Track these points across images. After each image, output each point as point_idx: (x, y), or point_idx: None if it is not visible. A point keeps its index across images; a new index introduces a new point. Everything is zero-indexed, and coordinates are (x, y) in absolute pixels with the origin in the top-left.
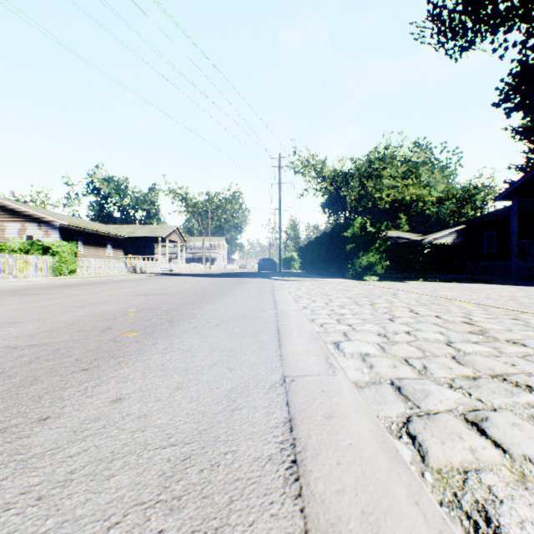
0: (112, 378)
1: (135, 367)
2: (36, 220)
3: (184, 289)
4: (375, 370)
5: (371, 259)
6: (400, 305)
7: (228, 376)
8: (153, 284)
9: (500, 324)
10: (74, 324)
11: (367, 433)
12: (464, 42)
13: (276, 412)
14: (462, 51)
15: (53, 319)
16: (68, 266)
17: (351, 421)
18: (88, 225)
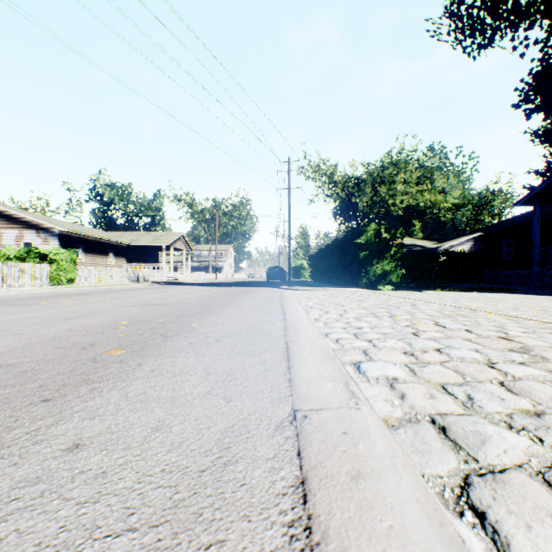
0: (76, 413)
1: (109, 397)
2: (34, 227)
3: (187, 299)
4: (409, 401)
5: (386, 267)
6: (422, 317)
7: (223, 410)
8: (155, 293)
9: (542, 340)
10: (54, 339)
11: (413, 506)
12: (482, 39)
13: (284, 468)
14: (481, 49)
15: (33, 334)
16: (67, 275)
17: (388, 485)
18: (89, 232)
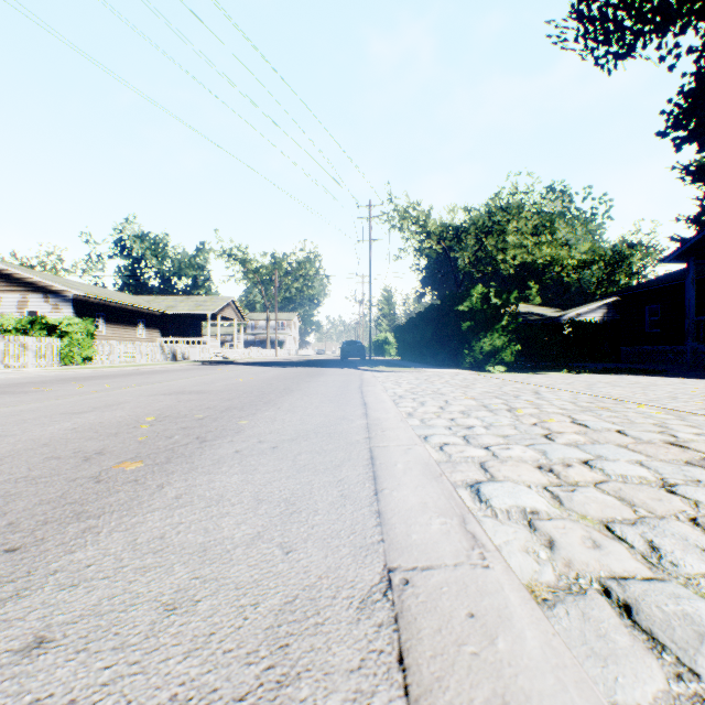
0: (51, 574)
1: (108, 543)
2: (41, 290)
3: (236, 384)
4: (562, 553)
5: (496, 341)
6: (553, 412)
7: (279, 569)
8: (195, 376)
9: None
10: (48, 444)
11: None
12: (620, 47)
13: (378, 693)
14: (618, 59)
15: (20, 436)
16: (82, 352)
17: None
18: (113, 297)
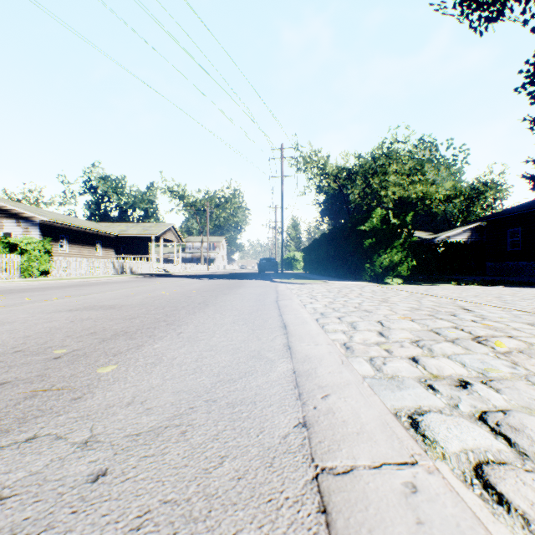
0: None
1: None
2: (14, 216)
3: (156, 297)
4: None
5: (395, 257)
6: None
7: None
8: (125, 288)
9: None
10: None
11: None
12: (491, 12)
13: None
14: (489, 22)
15: None
16: (40, 266)
17: None
18: (74, 222)
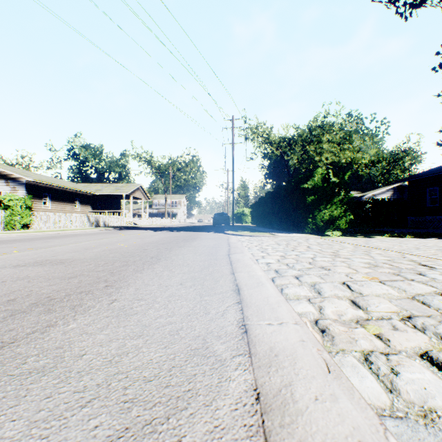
0: None
1: None
2: (3, 177)
3: (113, 249)
4: None
5: (334, 212)
6: None
7: None
8: (90, 240)
9: None
10: None
11: None
12: None
13: None
14: (413, 8)
15: None
16: (21, 220)
17: None
18: (56, 182)
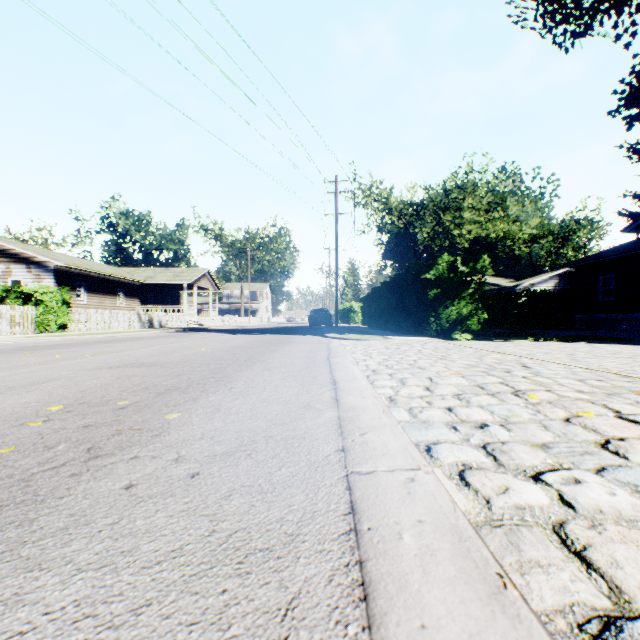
0: None
1: None
2: (24, 261)
3: (197, 354)
4: None
5: (463, 309)
6: (576, 397)
7: None
8: (160, 345)
9: None
10: None
11: None
12: (578, 26)
13: None
14: (576, 37)
15: None
16: (57, 319)
17: None
18: (93, 267)
